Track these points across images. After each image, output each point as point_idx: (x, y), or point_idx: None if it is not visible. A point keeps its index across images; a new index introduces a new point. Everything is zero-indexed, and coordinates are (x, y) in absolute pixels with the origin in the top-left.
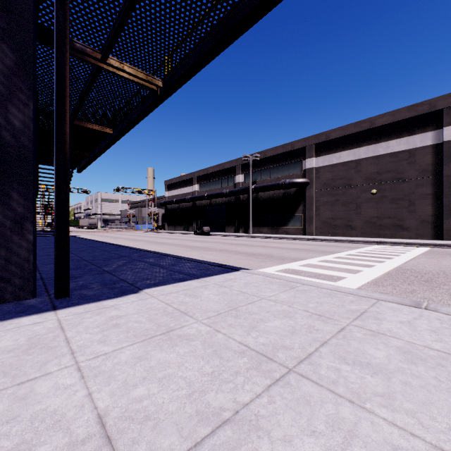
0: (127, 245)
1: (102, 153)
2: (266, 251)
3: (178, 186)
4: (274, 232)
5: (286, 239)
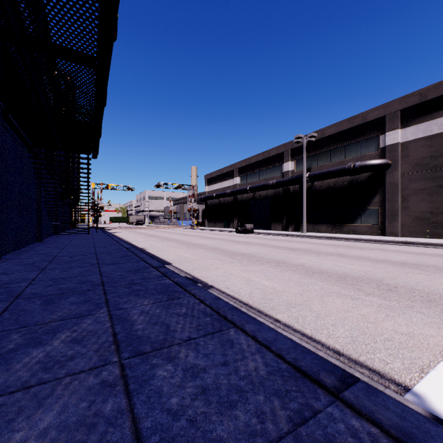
0: (151, 248)
1: (101, 119)
2: (358, 269)
3: (218, 180)
4: (336, 230)
5: (360, 241)
